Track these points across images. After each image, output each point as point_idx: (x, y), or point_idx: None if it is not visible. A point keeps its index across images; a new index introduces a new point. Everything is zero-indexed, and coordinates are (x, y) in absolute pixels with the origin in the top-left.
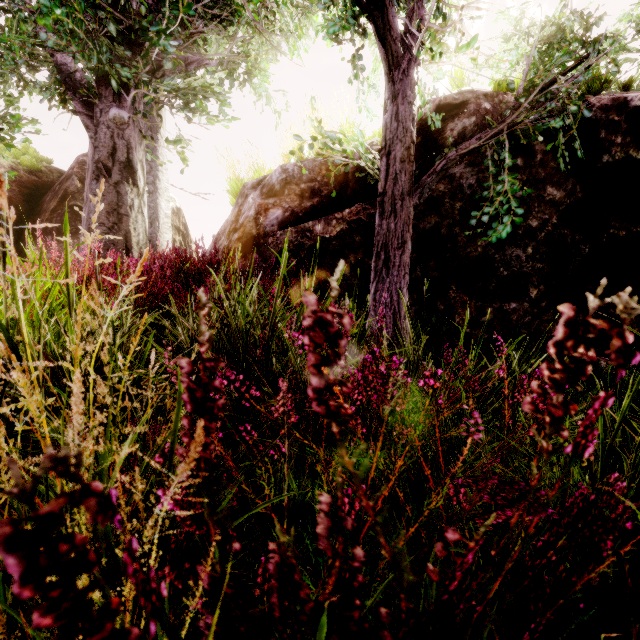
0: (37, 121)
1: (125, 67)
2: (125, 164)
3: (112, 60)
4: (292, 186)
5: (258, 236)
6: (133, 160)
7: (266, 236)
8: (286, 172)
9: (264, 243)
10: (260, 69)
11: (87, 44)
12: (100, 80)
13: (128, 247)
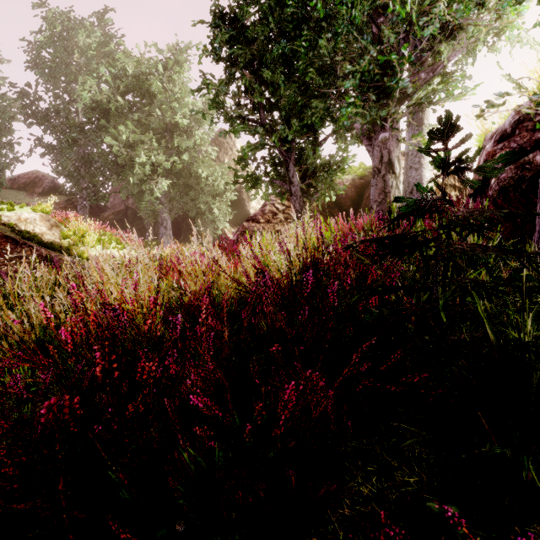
0: (354, 155)
1: (383, 110)
2: (387, 163)
3: (379, 109)
4: (524, 124)
5: (483, 180)
6: (392, 159)
7: (489, 179)
8: (519, 113)
9: (487, 185)
10: (506, 25)
11: (364, 112)
12: (374, 123)
13: (390, 211)
